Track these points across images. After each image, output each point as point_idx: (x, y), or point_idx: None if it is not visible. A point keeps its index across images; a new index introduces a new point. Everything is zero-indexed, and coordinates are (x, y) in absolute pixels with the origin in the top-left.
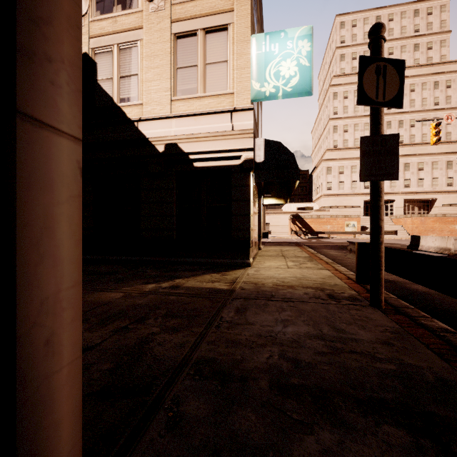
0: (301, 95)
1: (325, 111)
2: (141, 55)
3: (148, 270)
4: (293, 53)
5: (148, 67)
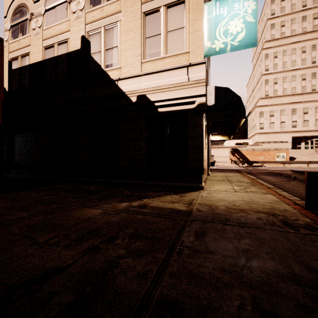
0: (247, 47)
1: (258, 69)
2: (120, 31)
3: (124, 190)
4: (240, 13)
5: (125, 40)
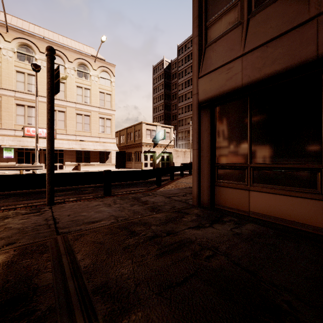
0: None
1: None
2: None
3: None
4: None
5: None
